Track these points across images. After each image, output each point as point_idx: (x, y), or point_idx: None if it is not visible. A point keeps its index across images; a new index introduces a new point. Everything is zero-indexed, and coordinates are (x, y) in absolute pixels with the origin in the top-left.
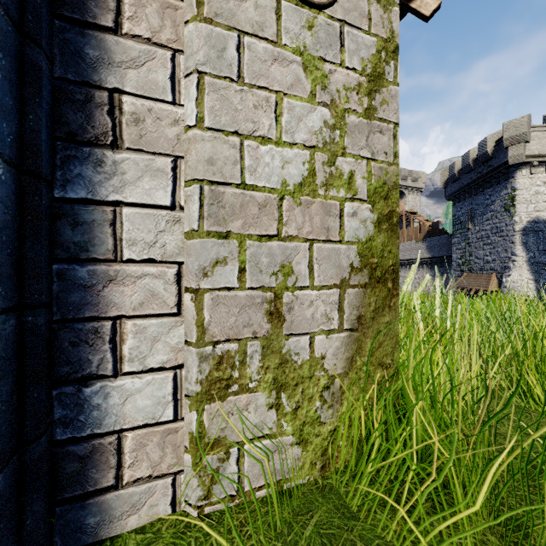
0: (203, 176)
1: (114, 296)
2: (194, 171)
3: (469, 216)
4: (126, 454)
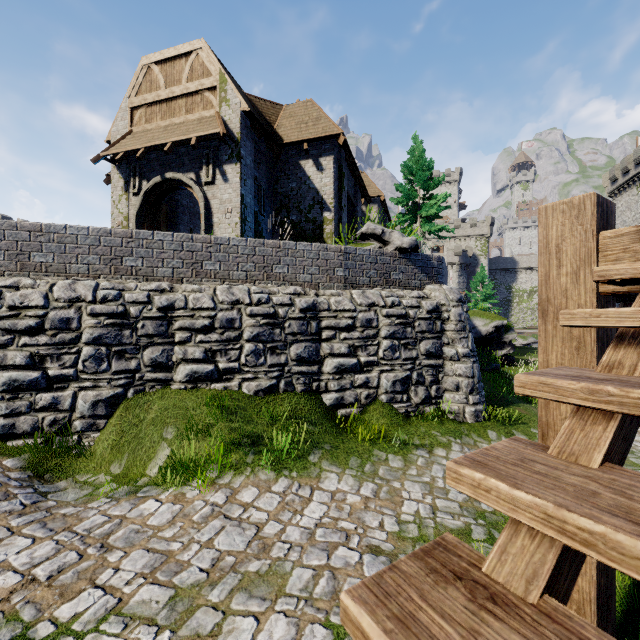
0: None
1: None
2: None
3: None
4: None
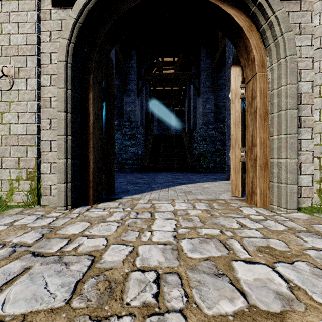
0: (321, 132)
1: (300, 158)
2: (318, 131)
3: None
4: (302, 191)
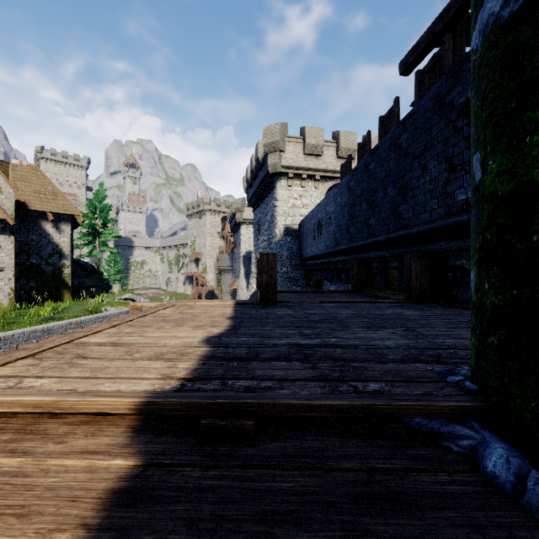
0: None
1: None
2: None
3: (235, 244)
4: None
